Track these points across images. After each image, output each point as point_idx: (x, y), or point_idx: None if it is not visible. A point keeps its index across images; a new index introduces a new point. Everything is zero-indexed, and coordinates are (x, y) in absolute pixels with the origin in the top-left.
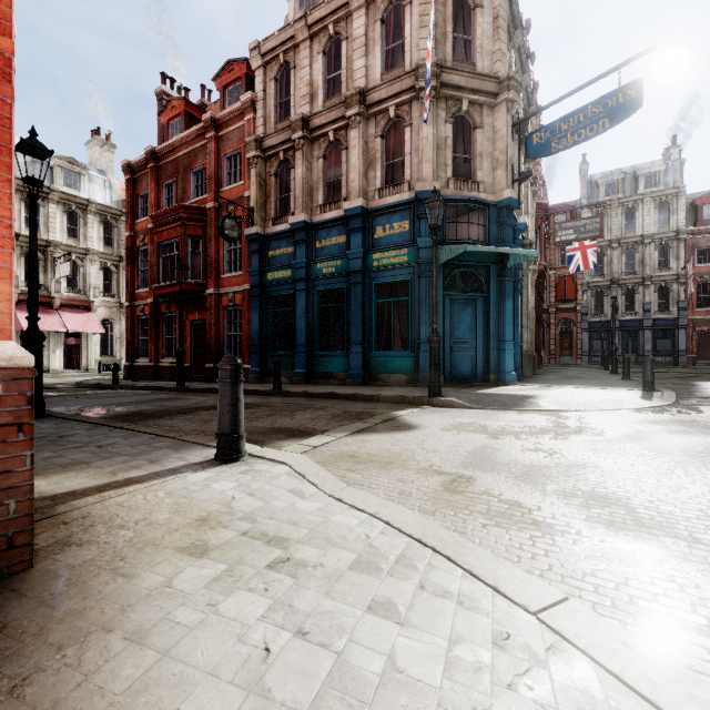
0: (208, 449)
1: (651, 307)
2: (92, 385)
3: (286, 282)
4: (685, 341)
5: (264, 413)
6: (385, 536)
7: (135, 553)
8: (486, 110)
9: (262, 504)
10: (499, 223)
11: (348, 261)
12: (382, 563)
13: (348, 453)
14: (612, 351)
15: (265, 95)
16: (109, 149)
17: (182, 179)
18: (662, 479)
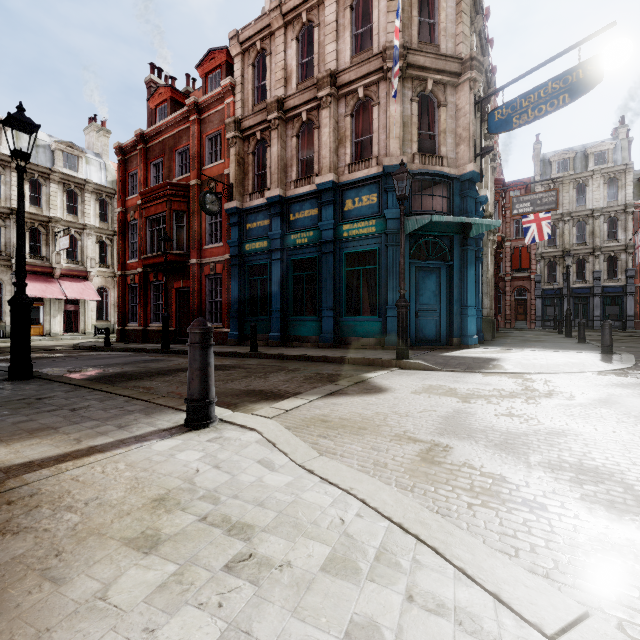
0: (179, 414)
1: (601, 276)
2: (86, 347)
3: (263, 252)
4: (632, 306)
5: (240, 374)
6: (361, 519)
7: (75, 545)
8: (449, 89)
9: (227, 478)
10: (462, 195)
11: (320, 232)
12: (360, 560)
13: (320, 417)
14: (567, 316)
15: (243, 80)
16: (104, 134)
17: (168, 159)
18: None
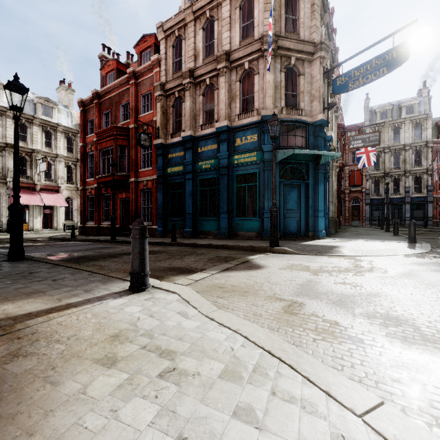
0: (125, 282)
1: (410, 190)
2: (59, 238)
3: (179, 174)
4: (431, 211)
5: (164, 257)
6: (244, 348)
7: (63, 363)
8: (306, 63)
9: (158, 323)
10: (315, 136)
11: (219, 160)
12: (243, 371)
13: (218, 285)
14: (386, 217)
15: (166, 56)
16: (70, 92)
17: (115, 109)
18: (435, 305)
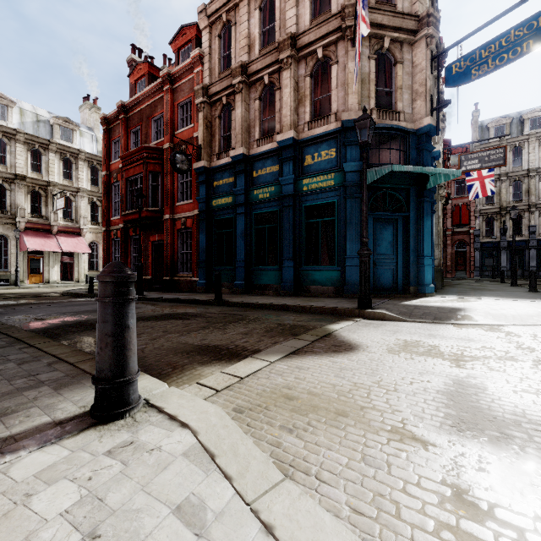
0: None
1: (536, 230)
2: (73, 294)
3: (228, 207)
4: None
5: (198, 325)
6: None
7: None
8: (406, 47)
9: None
10: (418, 149)
11: (281, 187)
12: None
13: (283, 390)
14: (512, 266)
15: (211, 51)
16: (95, 111)
17: (145, 126)
18: None
